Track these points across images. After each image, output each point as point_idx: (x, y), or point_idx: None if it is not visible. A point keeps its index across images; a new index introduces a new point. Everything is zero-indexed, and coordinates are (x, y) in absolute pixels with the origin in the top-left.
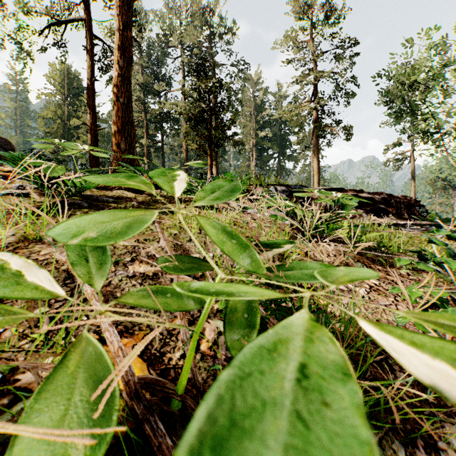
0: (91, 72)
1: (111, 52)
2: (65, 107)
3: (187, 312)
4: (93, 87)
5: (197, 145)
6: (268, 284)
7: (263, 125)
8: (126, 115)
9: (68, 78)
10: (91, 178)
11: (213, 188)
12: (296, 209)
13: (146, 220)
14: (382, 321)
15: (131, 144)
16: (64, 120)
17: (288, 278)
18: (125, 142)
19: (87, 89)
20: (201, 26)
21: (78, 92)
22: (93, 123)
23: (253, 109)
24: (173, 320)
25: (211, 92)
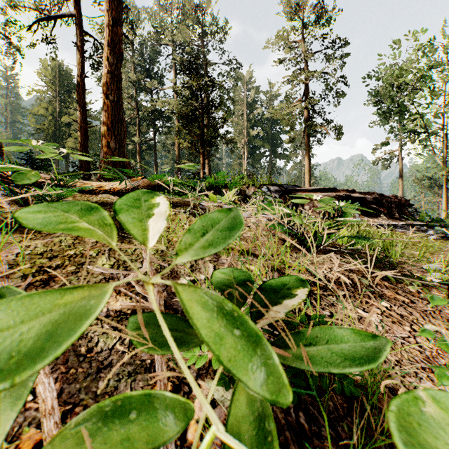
0: (81, 68)
1: (102, 49)
2: (56, 104)
3: (171, 370)
4: (83, 84)
5: (189, 144)
6: (272, 327)
7: (254, 124)
8: (116, 113)
9: (60, 74)
10: (27, 215)
11: (204, 226)
12: (295, 218)
13: (89, 310)
14: (404, 363)
15: (121, 142)
16: (55, 116)
17: (312, 363)
18: (114, 141)
19: (77, 86)
20: (193, 25)
21: (70, 89)
22: (83, 121)
23: (245, 108)
24: (152, 388)
25: (204, 91)
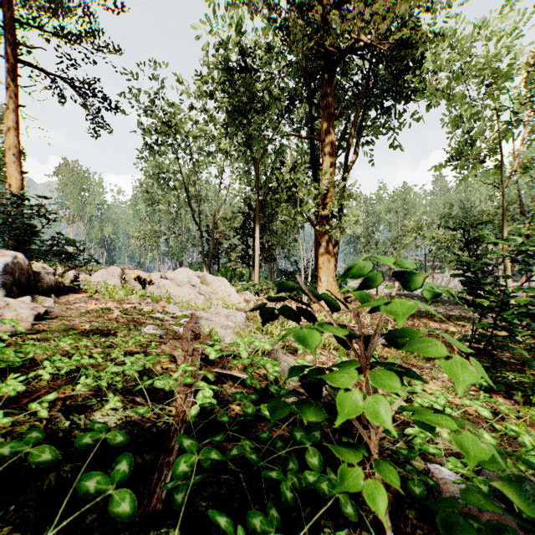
0: None
1: None
2: None
3: None
4: None
5: None
6: None
7: None
8: None
9: None
10: None
11: None
12: None
13: None
14: None
15: None
16: None
17: None
18: None
19: None
20: None
21: None
22: None
23: None
24: None
25: None
